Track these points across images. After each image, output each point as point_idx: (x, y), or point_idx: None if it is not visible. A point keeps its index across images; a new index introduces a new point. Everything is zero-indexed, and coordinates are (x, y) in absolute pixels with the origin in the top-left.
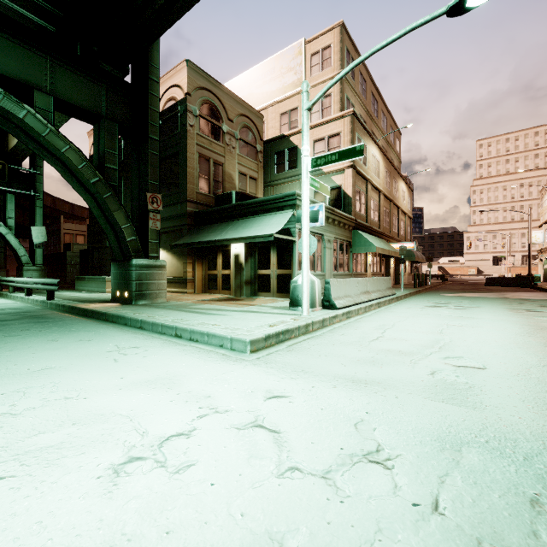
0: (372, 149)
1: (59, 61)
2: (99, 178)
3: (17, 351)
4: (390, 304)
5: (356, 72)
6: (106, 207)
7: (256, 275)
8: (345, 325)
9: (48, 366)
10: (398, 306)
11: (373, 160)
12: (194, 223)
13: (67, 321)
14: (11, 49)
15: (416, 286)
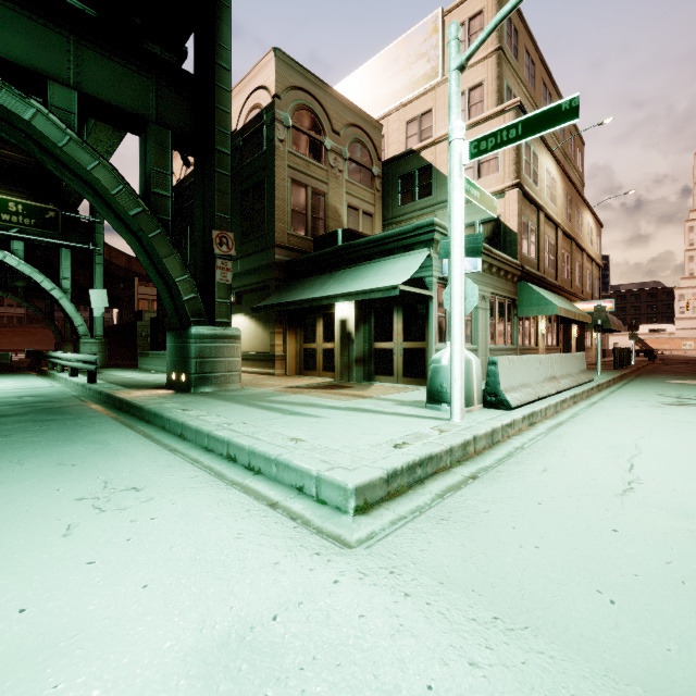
0: (545, 162)
1: (88, 43)
2: (143, 208)
3: None
4: (590, 398)
5: (521, 49)
6: (153, 251)
7: (372, 350)
8: (538, 443)
9: None
10: (612, 402)
11: (547, 177)
12: (285, 277)
13: (81, 420)
14: (18, 25)
15: (617, 367)
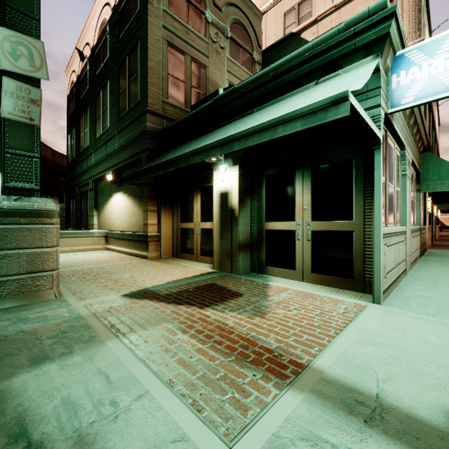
0: None
1: None
2: None
3: None
4: None
5: None
6: None
7: (263, 232)
8: None
9: None
10: None
11: None
12: (159, 148)
13: None
14: None
15: None
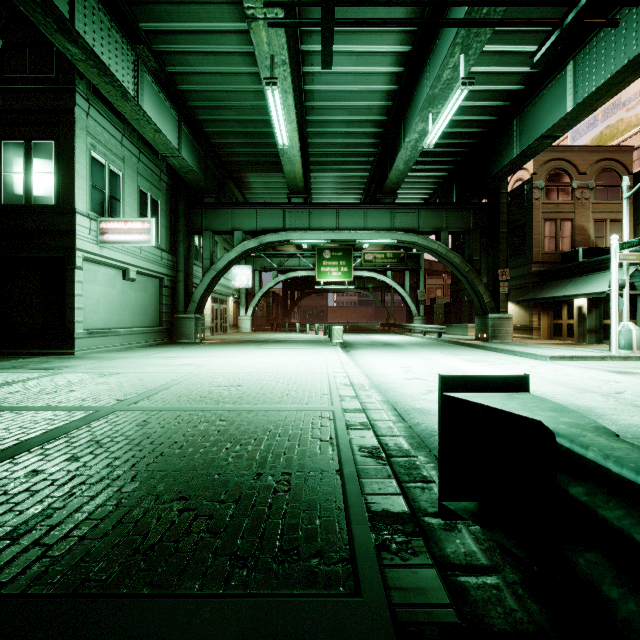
0: None
1: (449, 210)
2: (469, 268)
3: (450, 351)
4: None
5: None
6: (473, 284)
7: (601, 325)
8: None
9: (465, 354)
10: None
11: None
12: (539, 280)
13: (458, 346)
14: (430, 216)
15: None
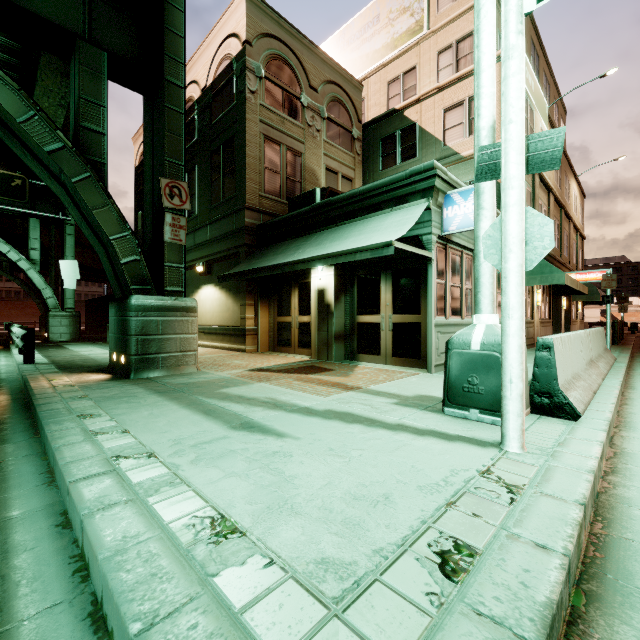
0: (540, 120)
1: None
2: (64, 144)
3: None
4: (632, 385)
5: None
6: (80, 199)
7: (355, 324)
8: None
9: None
10: None
11: None
12: (256, 243)
13: None
14: None
15: (617, 342)
